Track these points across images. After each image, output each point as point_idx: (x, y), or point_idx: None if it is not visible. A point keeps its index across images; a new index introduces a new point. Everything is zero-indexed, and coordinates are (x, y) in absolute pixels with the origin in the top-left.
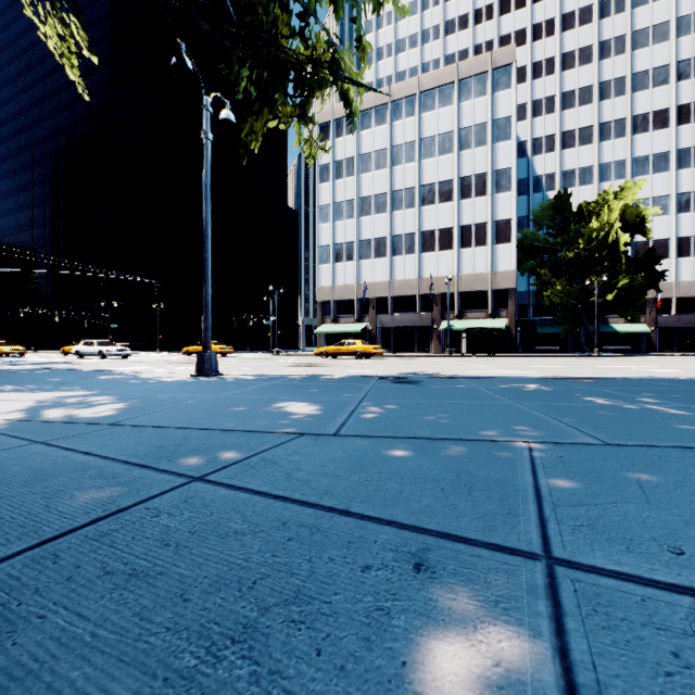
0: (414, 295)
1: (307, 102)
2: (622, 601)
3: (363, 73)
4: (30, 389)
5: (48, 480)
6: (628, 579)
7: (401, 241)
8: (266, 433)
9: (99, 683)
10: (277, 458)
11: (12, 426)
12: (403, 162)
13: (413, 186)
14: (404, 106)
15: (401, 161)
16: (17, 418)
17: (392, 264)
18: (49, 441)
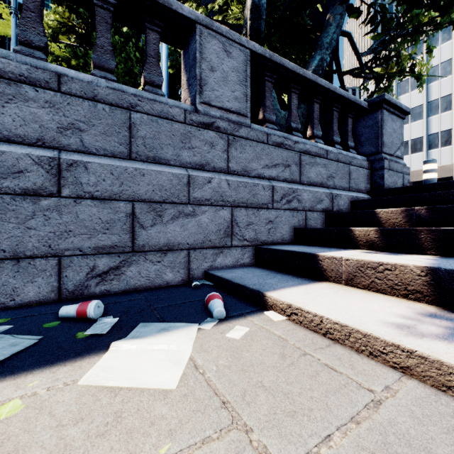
0: (450, 177)
1: (389, 86)
2: None
3: (425, 65)
4: None
5: None
6: None
7: (436, 137)
8: None
9: None
10: None
11: None
12: (439, 78)
13: (449, 93)
14: (440, 36)
15: (436, 77)
16: None
17: (428, 156)
18: None
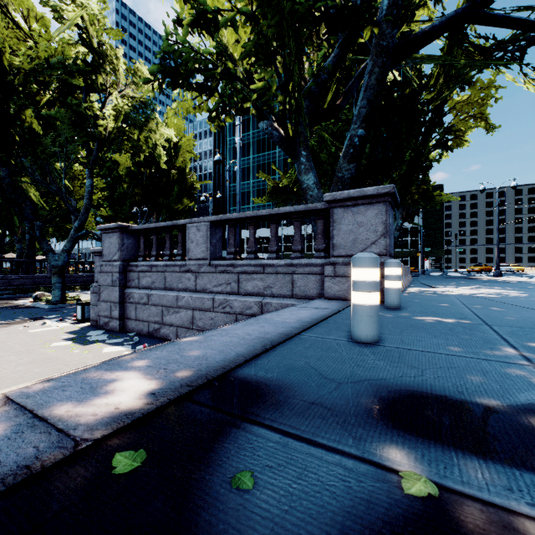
0: None
1: None
2: (476, 326)
3: None
4: (501, 289)
5: (441, 302)
6: (489, 328)
7: None
8: (533, 310)
9: (409, 310)
10: (503, 311)
11: (461, 295)
12: None
13: None
14: None
15: None
16: (467, 294)
17: None
18: (459, 299)
